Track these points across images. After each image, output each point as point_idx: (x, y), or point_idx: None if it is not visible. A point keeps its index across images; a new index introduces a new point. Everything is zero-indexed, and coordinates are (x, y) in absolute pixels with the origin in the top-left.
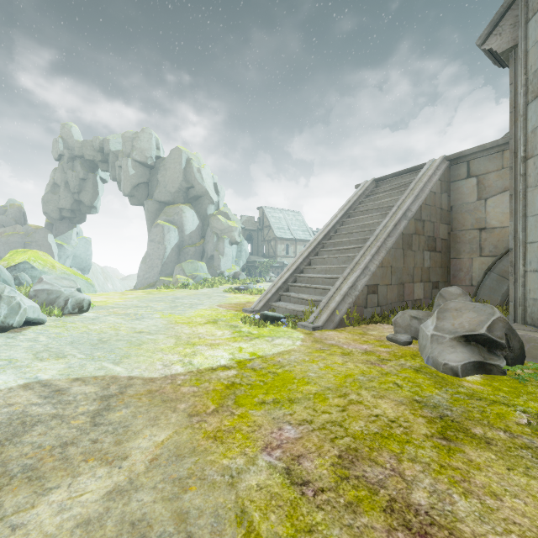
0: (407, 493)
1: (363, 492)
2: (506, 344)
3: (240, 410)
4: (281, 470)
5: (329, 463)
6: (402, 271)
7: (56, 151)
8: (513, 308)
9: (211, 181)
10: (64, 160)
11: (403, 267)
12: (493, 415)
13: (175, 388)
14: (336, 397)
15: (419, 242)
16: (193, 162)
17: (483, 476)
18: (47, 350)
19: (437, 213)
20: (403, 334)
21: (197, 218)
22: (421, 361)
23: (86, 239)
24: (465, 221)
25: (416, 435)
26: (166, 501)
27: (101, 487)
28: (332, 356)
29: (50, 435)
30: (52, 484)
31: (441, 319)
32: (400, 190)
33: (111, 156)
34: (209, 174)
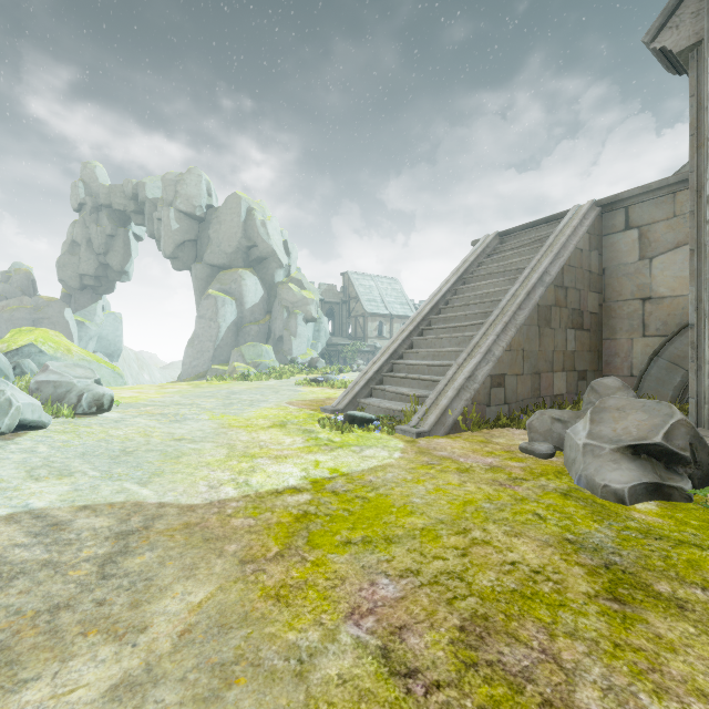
0: (568, 690)
1: (500, 688)
2: (691, 457)
3: (315, 554)
4: (374, 650)
5: (447, 640)
6: (537, 357)
7: (76, 199)
8: (695, 407)
9: (280, 239)
10: (86, 211)
11: (538, 351)
12: (683, 563)
13: (223, 521)
14: (453, 534)
15: (560, 317)
16: (256, 213)
17: (681, 662)
18: (47, 464)
19: (584, 277)
20: (541, 442)
21: (262, 286)
22: (569, 480)
23: (114, 314)
24: (622, 288)
25: (573, 593)
26: (198, 703)
27: (102, 679)
28: (444, 474)
29: (35, 592)
30: (29, 673)
31: (597, 421)
32: (534, 247)
33: (147, 205)
34: (277, 229)
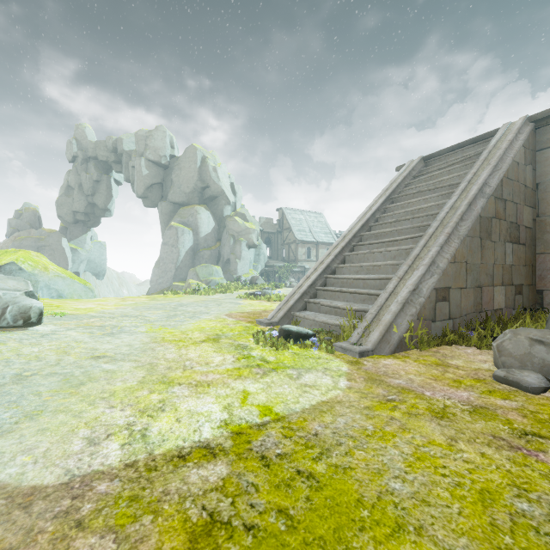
0: None
1: None
2: None
3: None
4: None
5: None
6: (479, 270)
7: (70, 153)
8: None
9: (227, 181)
10: (78, 162)
11: (480, 264)
12: None
13: (58, 543)
14: None
15: (499, 230)
16: (209, 161)
17: None
18: None
19: (521, 191)
20: (523, 370)
21: (213, 219)
22: None
23: (100, 243)
24: None
25: None
26: None
27: None
28: (416, 421)
29: None
30: None
31: None
32: (464, 164)
33: (124, 156)
34: (226, 173)
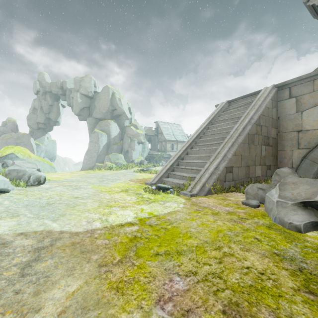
0: None
1: None
2: None
3: (139, 261)
4: None
5: None
6: (248, 158)
7: (35, 89)
8: None
9: (127, 106)
10: (40, 94)
11: (248, 155)
12: None
13: (92, 241)
14: (213, 249)
15: (258, 139)
16: (116, 95)
17: None
18: (7, 210)
19: (270, 121)
20: (253, 199)
21: (119, 128)
22: (269, 219)
23: (53, 141)
24: (288, 126)
25: (285, 288)
26: None
27: None
28: (205, 216)
29: None
30: None
31: (283, 189)
32: (245, 107)
33: (67, 91)
34: (126, 102)
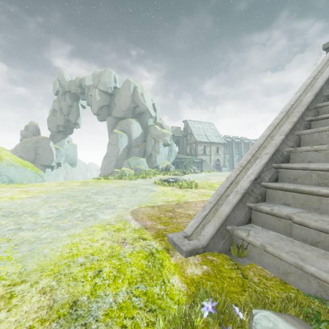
0: None
1: None
2: None
3: None
4: None
5: None
6: None
7: (55, 89)
8: None
9: (150, 102)
10: (59, 95)
11: None
12: None
13: None
14: None
15: None
16: (138, 89)
17: None
18: None
19: None
20: None
21: (141, 128)
22: None
23: (73, 144)
24: None
25: None
26: None
27: None
28: None
29: None
30: None
31: None
32: None
33: (86, 89)
34: (149, 97)
